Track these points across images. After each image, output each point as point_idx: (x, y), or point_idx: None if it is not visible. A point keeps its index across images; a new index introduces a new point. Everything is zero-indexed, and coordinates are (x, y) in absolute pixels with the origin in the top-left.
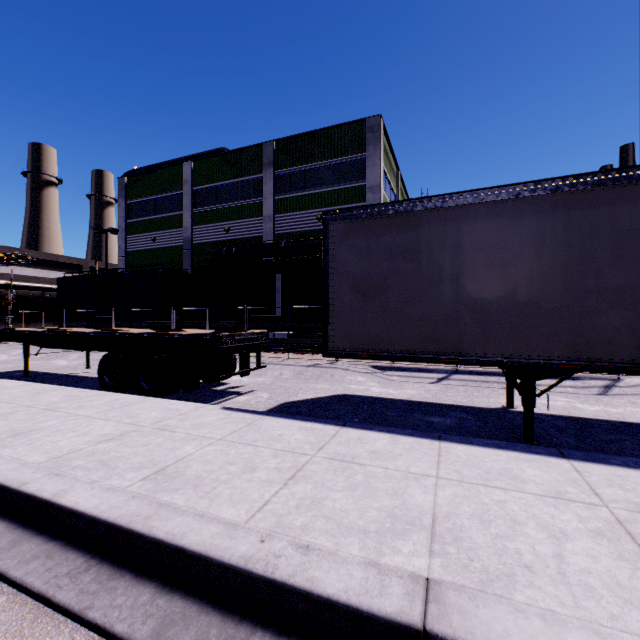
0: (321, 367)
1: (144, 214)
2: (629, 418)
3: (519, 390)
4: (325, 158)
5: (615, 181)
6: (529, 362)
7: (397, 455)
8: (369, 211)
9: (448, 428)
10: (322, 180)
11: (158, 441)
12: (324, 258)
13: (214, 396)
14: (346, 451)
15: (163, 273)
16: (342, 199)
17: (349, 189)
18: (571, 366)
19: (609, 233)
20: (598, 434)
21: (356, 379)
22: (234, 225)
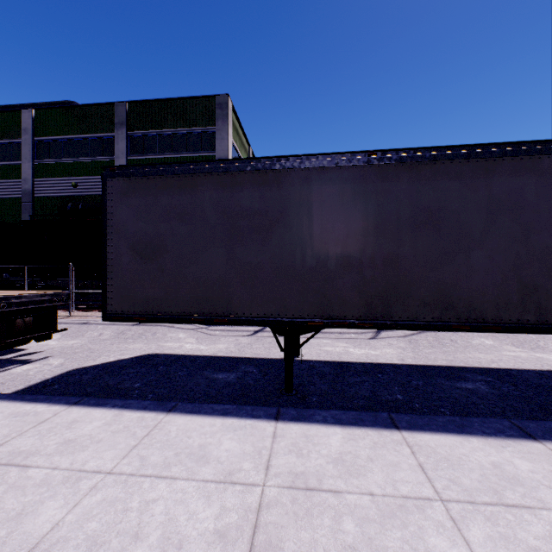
0: (146, 325)
1: None
2: (380, 359)
3: (281, 346)
4: (178, 126)
5: (348, 162)
6: (286, 321)
7: (94, 443)
8: (147, 170)
9: (226, 385)
10: (175, 146)
11: None
12: (102, 216)
13: None
14: (30, 446)
15: None
16: None
17: (200, 157)
18: (317, 323)
19: (344, 207)
20: (349, 377)
21: (177, 336)
22: (83, 181)
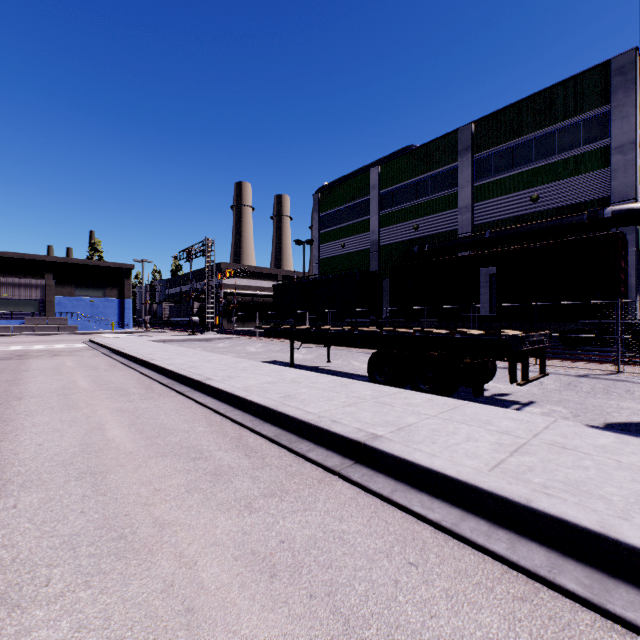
0: (600, 379)
1: (334, 223)
2: None
3: None
4: (542, 126)
5: None
6: None
7: None
8: None
9: None
10: (537, 153)
11: (590, 465)
12: None
13: (493, 403)
14: None
15: (360, 275)
16: (569, 170)
17: (580, 156)
18: None
19: None
20: None
21: None
22: (423, 222)
